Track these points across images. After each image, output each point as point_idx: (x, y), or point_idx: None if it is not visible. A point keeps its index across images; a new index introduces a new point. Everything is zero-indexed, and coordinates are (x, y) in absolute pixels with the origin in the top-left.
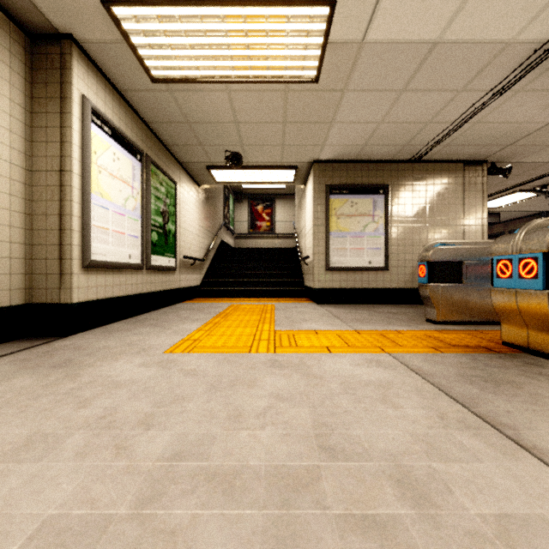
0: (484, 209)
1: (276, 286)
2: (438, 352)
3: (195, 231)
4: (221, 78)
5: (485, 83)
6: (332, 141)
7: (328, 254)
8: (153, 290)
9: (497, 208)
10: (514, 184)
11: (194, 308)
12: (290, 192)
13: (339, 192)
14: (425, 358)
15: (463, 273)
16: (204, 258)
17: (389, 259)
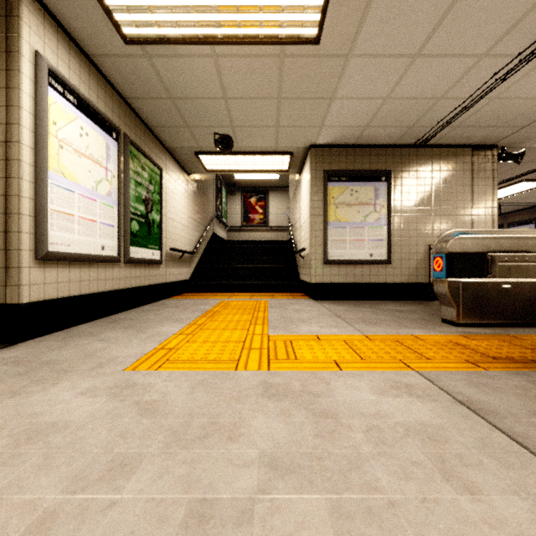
0: (494, 198)
1: (270, 280)
2: (481, 370)
3: (183, 222)
4: (206, 38)
5: (513, 46)
6: (331, 121)
7: (326, 246)
8: (133, 285)
9: (498, 200)
10: (521, 173)
11: (180, 305)
12: (284, 184)
13: (338, 179)
14: (468, 380)
15: (487, 266)
16: (194, 251)
17: (392, 251)
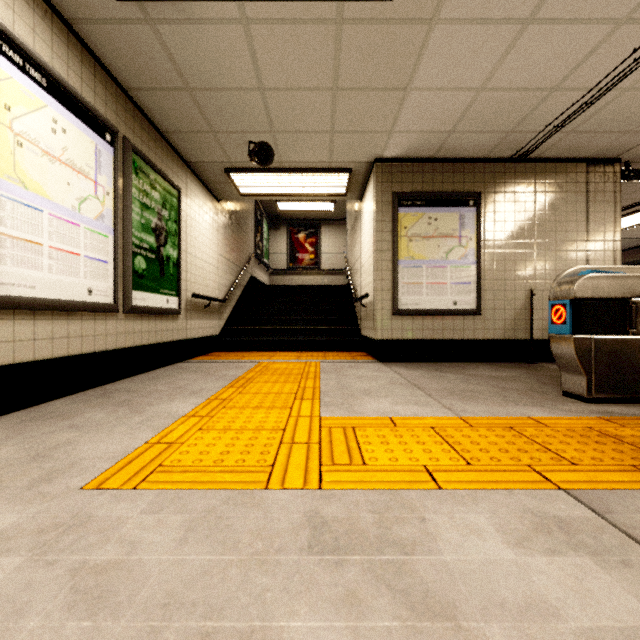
0: (616, 228)
1: (322, 335)
2: None
3: (211, 260)
4: None
5: None
6: (404, 124)
7: (395, 291)
8: (138, 343)
9: None
10: None
11: (203, 369)
12: (339, 216)
13: (411, 203)
14: None
15: (631, 317)
16: (225, 298)
17: (483, 298)
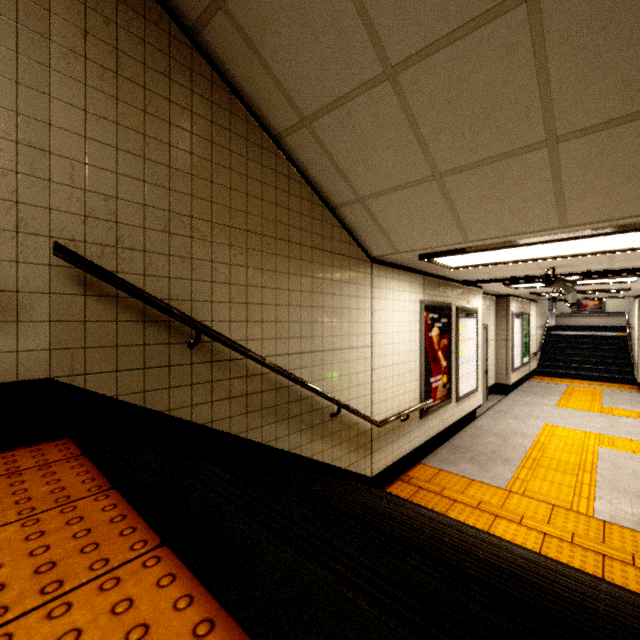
0: None
1: (605, 372)
2: None
3: (534, 333)
4: None
5: None
6: None
7: None
8: (522, 376)
9: None
10: None
11: (543, 386)
12: None
13: None
14: None
15: None
16: (540, 349)
17: None
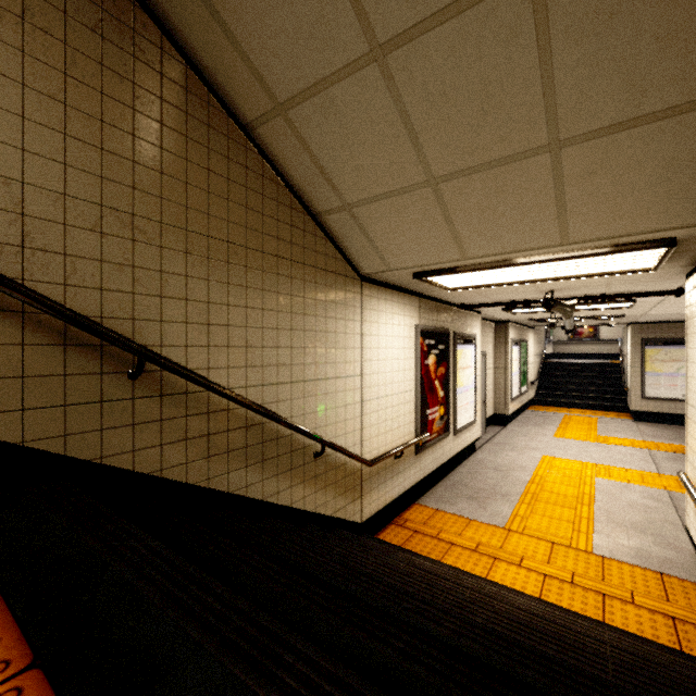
0: None
1: (599, 401)
2: (673, 453)
3: (532, 361)
4: None
5: None
6: (642, 320)
7: (643, 387)
8: (520, 405)
9: None
10: None
11: (540, 416)
12: None
13: (653, 344)
14: (662, 453)
15: None
16: (537, 378)
17: None
